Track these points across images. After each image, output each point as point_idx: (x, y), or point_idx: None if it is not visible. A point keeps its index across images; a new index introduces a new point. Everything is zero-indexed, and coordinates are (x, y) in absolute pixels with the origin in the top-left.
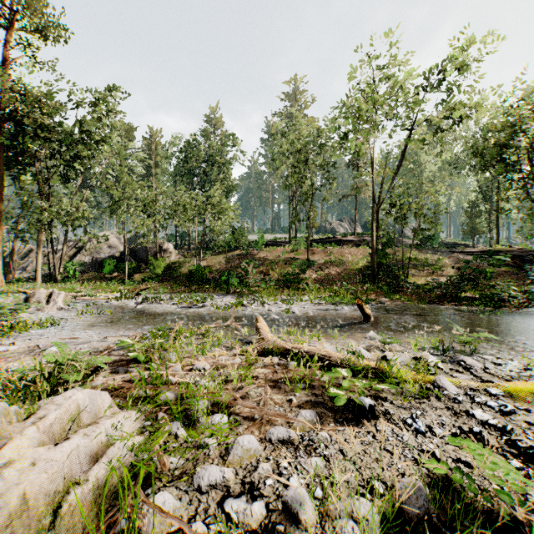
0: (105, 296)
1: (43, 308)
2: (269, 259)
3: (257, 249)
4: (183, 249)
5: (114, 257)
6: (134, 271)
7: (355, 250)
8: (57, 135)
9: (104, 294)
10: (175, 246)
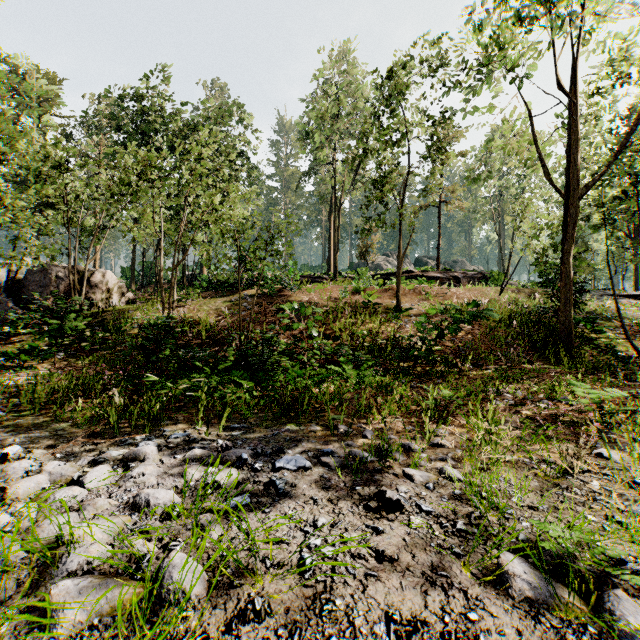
0: None
1: None
2: (320, 305)
3: (292, 286)
4: (146, 289)
5: None
6: None
7: (466, 291)
8: None
9: None
10: (130, 283)
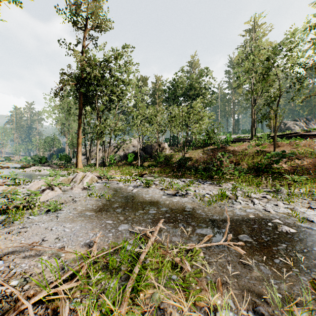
0: (120, 178)
1: (74, 187)
2: (237, 152)
3: (226, 145)
4: (174, 147)
5: (134, 152)
6: (144, 160)
7: None
8: (103, 81)
9: (122, 175)
10: (169, 145)
